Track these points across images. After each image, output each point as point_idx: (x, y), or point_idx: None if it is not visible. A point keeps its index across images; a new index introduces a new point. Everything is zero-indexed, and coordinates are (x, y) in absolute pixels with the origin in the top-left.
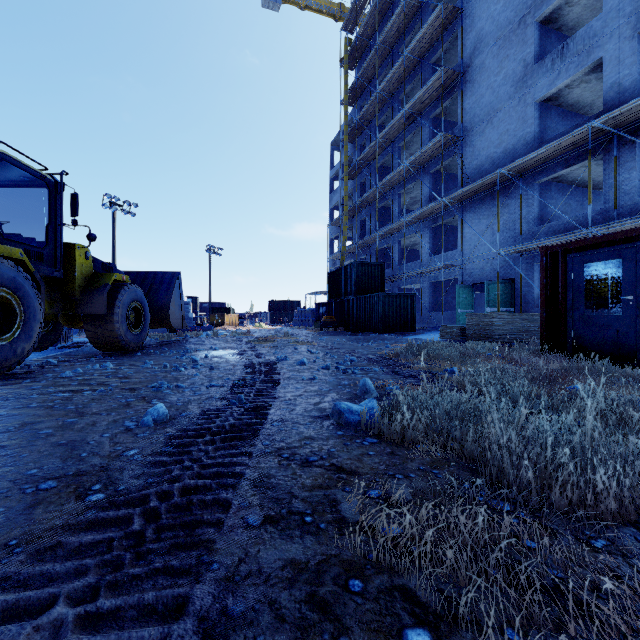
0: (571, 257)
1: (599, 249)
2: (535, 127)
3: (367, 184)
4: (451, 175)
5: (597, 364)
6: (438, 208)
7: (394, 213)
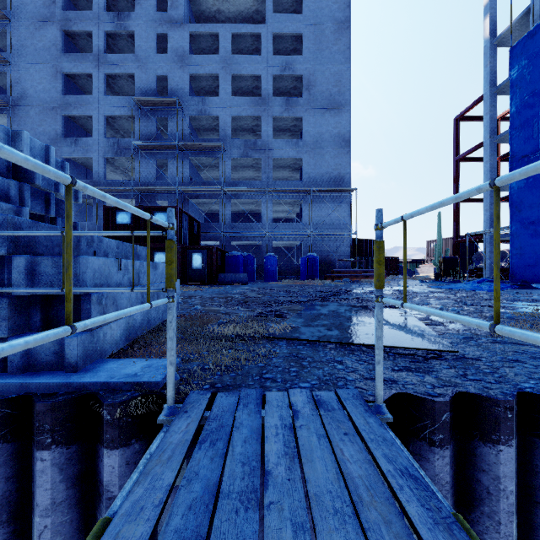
0: None
1: None
2: None
3: None
4: None
5: None
6: None
7: None
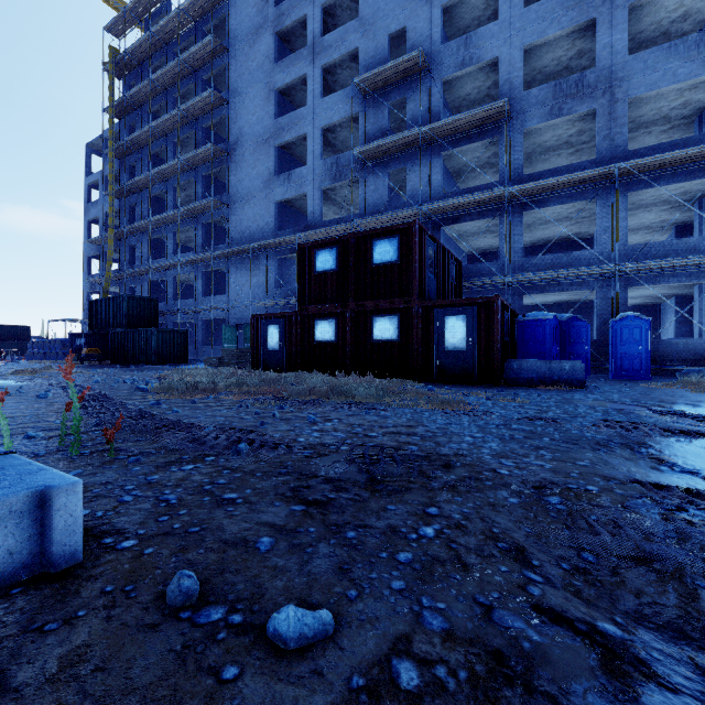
0: (263, 321)
1: (272, 319)
2: (275, 219)
3: (138, 210)
4: (223, 228)
5: (261, 372)
6: (210, 258)
7: (169, 249)
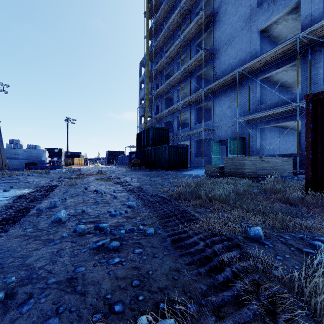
0: None
1: None
2: (257, 45)
3: (159, 84)
4: (206, 79)
5: None
6: (200, 96)
7: (174, 100)
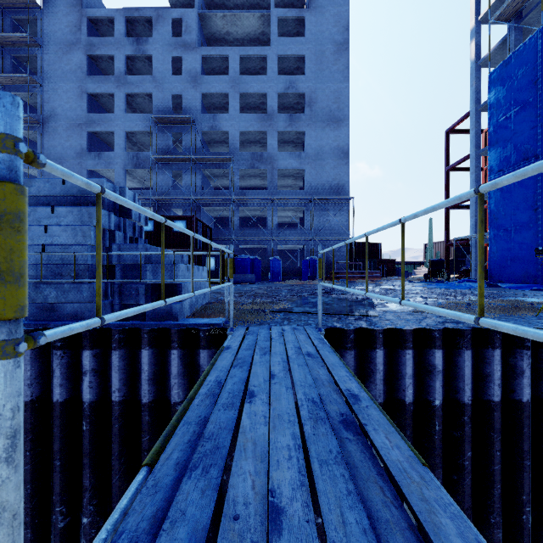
0: None
1: None
2: None
3: None
4: (27, 174)
5: None
6: None
7: None
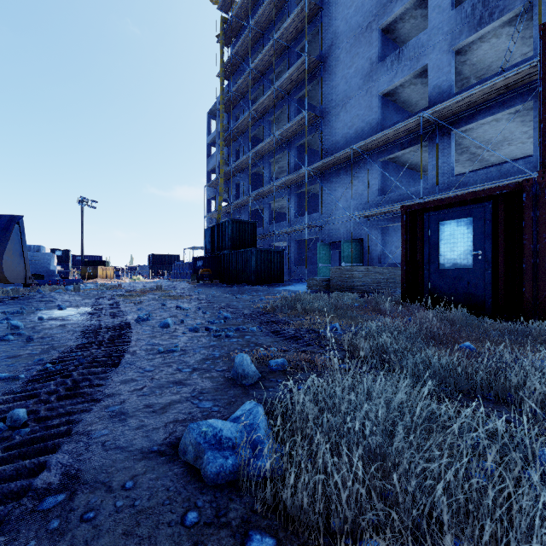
0: (428, 215)
1: (452, 208)
2: (379, 115)
3: (241, 151)
4: (312, 150)
5: (466, 316)
6: (302, 176)
7: (265, 179)
